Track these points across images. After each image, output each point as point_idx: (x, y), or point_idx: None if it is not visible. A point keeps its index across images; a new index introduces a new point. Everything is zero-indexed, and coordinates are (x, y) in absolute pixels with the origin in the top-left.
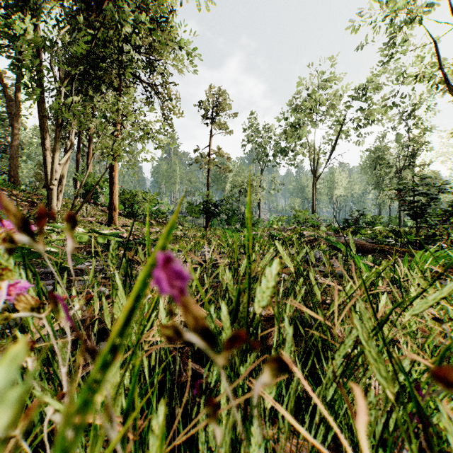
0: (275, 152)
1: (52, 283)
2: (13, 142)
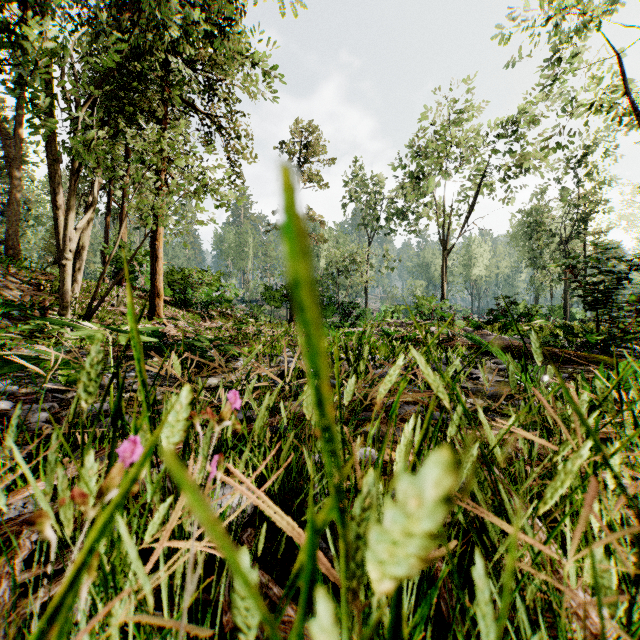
0: (389, 214)
1: (48, 407)
2: (12, 199)
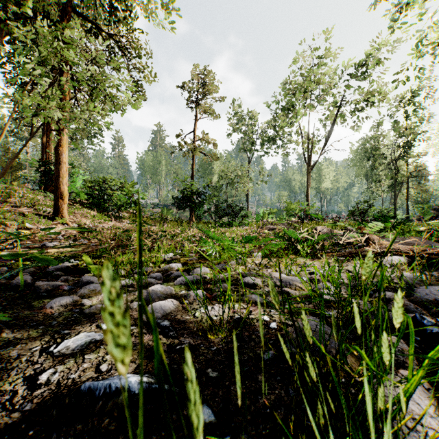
0: (264, 141)
1: None
2: None
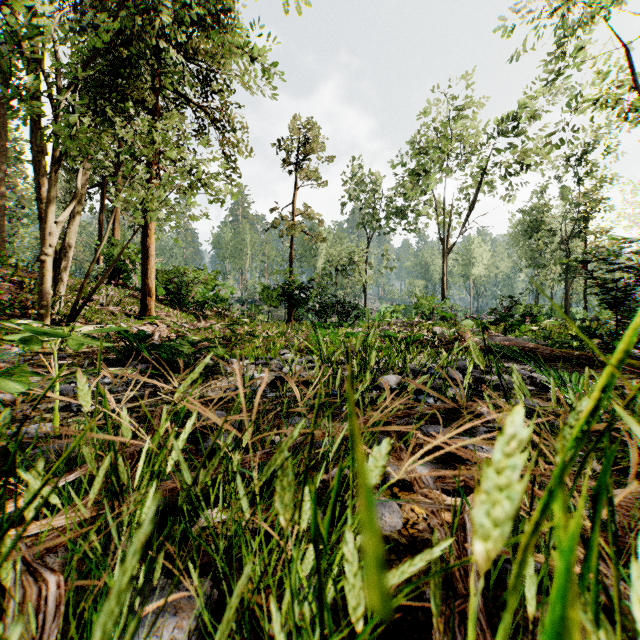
0: (388, 213)
1: None
2: None
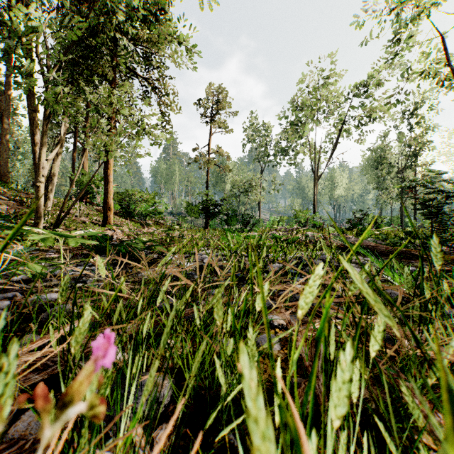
0: (275, 151)
1: (12, 296)
2: (3, 139)
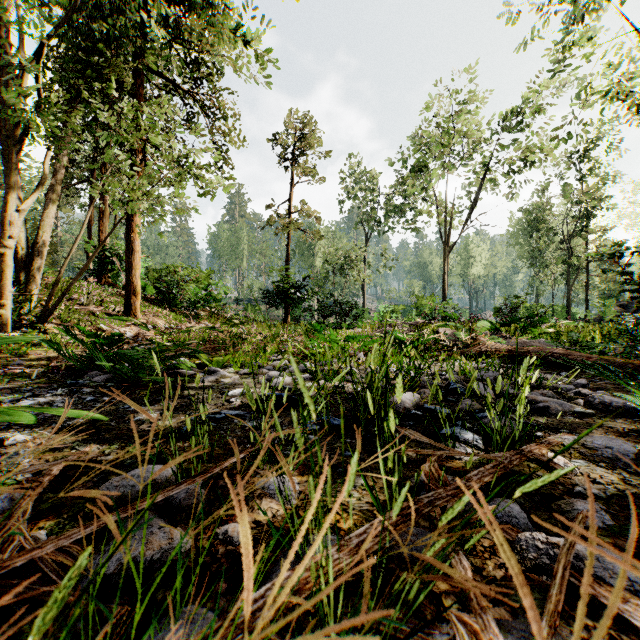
0: (387, 211)
1: None
2: None
